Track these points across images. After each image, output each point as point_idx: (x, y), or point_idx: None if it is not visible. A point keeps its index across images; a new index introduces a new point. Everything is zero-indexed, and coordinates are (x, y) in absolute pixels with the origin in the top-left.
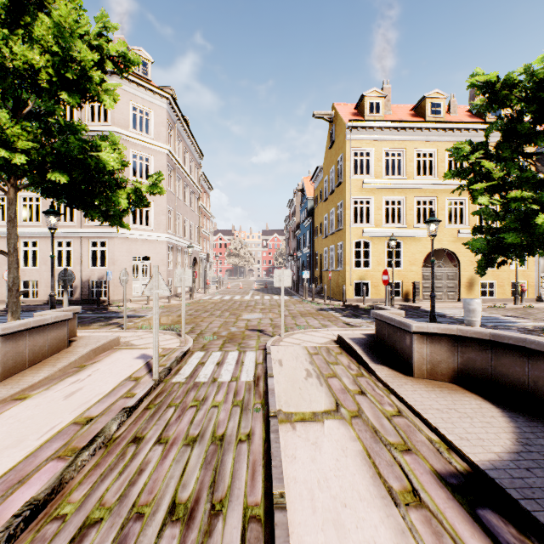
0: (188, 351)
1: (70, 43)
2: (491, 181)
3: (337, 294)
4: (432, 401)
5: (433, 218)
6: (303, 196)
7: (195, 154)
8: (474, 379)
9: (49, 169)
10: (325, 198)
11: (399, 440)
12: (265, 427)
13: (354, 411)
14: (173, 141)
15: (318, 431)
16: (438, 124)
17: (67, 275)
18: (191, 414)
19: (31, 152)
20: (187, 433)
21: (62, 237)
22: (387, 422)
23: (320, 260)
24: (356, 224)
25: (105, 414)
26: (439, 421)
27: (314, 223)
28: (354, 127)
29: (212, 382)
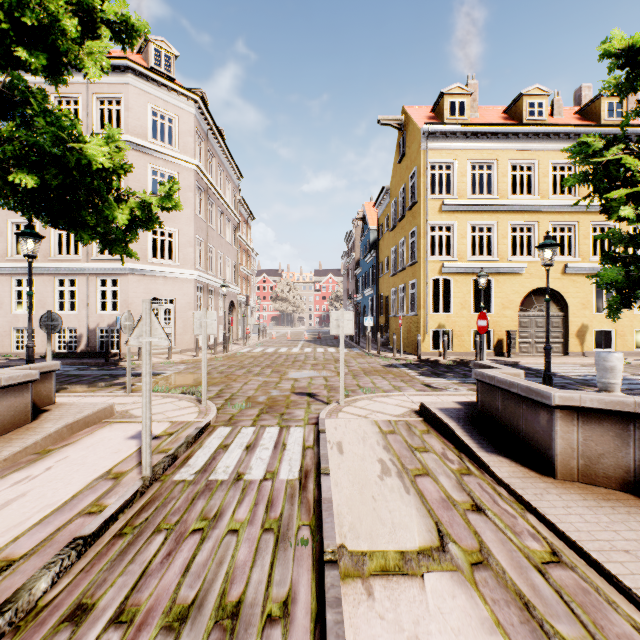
0: (207, 426)
1: None
2: (634, 187)
3: (409, 346)
4: (608, 532)
5: (548, 240)
6: (365, 226)
7: (233, 174)
8: None
9: (13, 169)
10: (393, 226)
11: (581, 633)
12: (316, 584)
13: (474, 551)
14: (204, 156)
15: (416, 602)
16: (539, 128)
17: (51, 320)
18: (190, 549)
19: None
20: (174, 595)
21: (64, 274)
22: (541, 581)
23: (385, 304)
24: (434, 257)
25: (39, 552)
26: None
27: (379, 258)
28: (431, 133)
29: (234, 480)
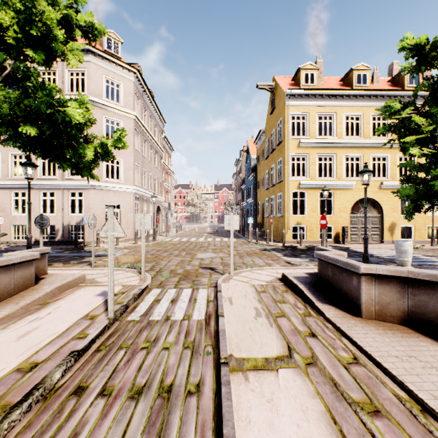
0: (146, 288)
1: (34, 2)
2: (420, 134)
3: (277, 237)
4: (387, 346)
5: (366, 168)
6: (248, 156)
7: (159, 121)
8: (426, 322)
9: (21, 123)
10: (267, 156)
11: (364, 397)
12: (216, 376)
13: (308, 358)
14: (140, 109)
15: (272, 383)
16: (364, 92)
17: (43, 220)
18: (141, 358)
19: (1, 106)
20: (133, 381)
21: (46, 189)
22: (345, 372)
23: (262, 208)
24: (294, 177)
25: (52, 358)
26: (403, 372)
27: (257, 177)
28: (291, 95)
29: (165, 320)
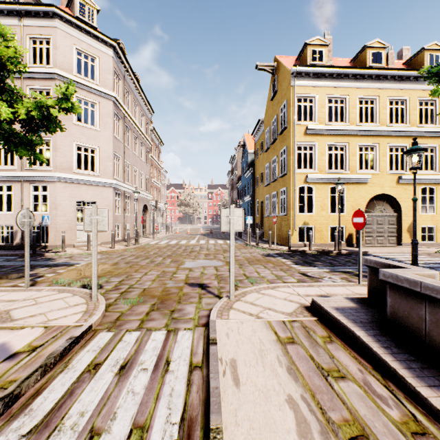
0: (86, 332)
1: None
2: None
3: (280, 239)
4: None
5: (416, 146)
6: (244, 151)
7: (146, 109)
8: None
9: None
10: (267, 148)
11: None
12: None
13: None
14: (121, 91)
15: None
16: (380, 71)
17: None
18: None
19: None
20: None
21: (2, 181)
22: None
23: (260, 207)
24: (300, 170)
25: None
26: None
27: (255, 173)
28: (298, 73)
29: None
